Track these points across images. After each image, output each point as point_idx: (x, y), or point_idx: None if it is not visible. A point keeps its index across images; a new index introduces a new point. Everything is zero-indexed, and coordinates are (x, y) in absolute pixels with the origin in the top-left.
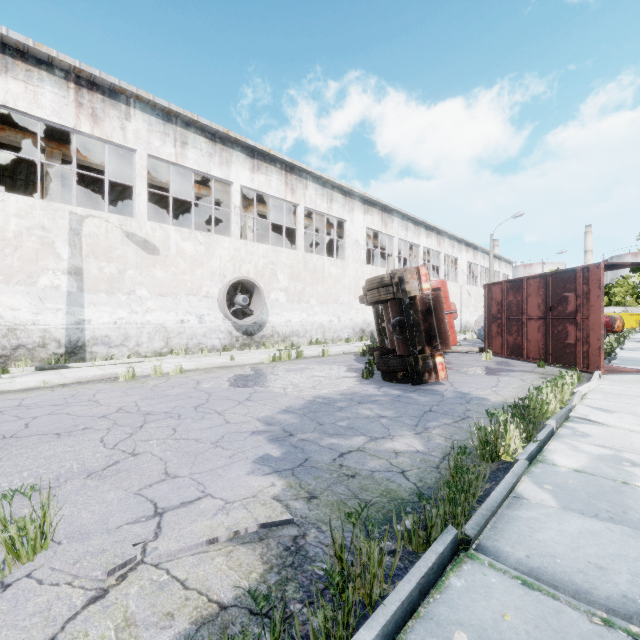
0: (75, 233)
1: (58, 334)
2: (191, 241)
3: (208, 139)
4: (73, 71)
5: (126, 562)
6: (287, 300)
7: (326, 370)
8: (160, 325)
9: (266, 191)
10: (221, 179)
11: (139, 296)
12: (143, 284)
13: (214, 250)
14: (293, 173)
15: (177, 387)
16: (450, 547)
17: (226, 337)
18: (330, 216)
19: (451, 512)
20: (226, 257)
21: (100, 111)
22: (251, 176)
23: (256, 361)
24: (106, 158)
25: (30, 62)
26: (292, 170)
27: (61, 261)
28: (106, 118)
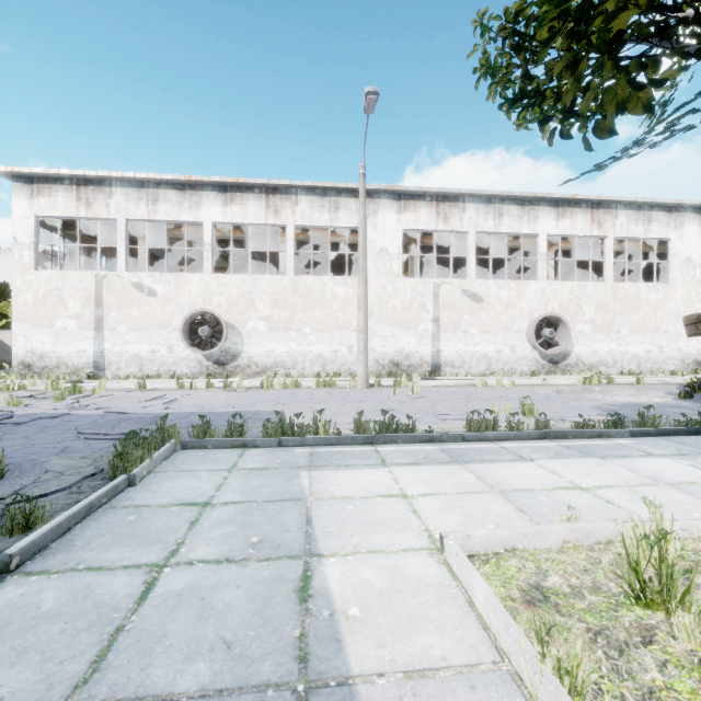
0: (435, 295)
1: (427, 359)
2: (505, 289)
3: (518, 205)
4: (435, 194)
5: (562, 420)
6: (593, 331)
7: (640, 392)
8: (484, 354)
9: (570, 233)
10: (528, 234)
11: (470, 333)
12: (473, 325)
13: (523, 293)
14: (600, 207)
15: (520, 391)
16: (694, 430)
17: (533, 364)
18: (647, 239)
19: (698, 421)
20: (533, 298)
21: (448, 213)
22: (556, 224)
23: (567, 383)
24: (451, 242)
25: (415, 199)
26: (599, 205)
27: (429, 314)
28: (451, 216)
